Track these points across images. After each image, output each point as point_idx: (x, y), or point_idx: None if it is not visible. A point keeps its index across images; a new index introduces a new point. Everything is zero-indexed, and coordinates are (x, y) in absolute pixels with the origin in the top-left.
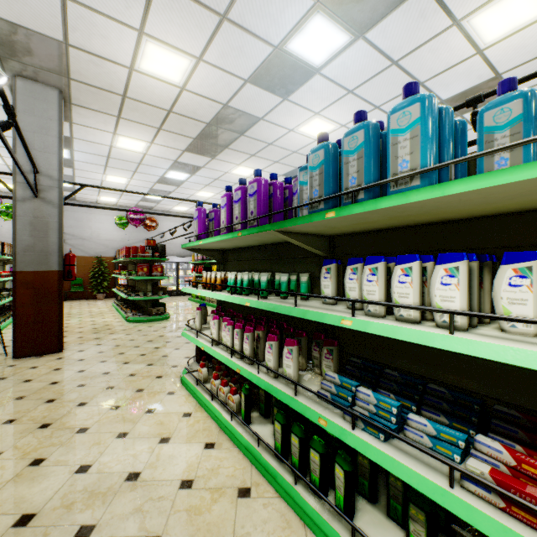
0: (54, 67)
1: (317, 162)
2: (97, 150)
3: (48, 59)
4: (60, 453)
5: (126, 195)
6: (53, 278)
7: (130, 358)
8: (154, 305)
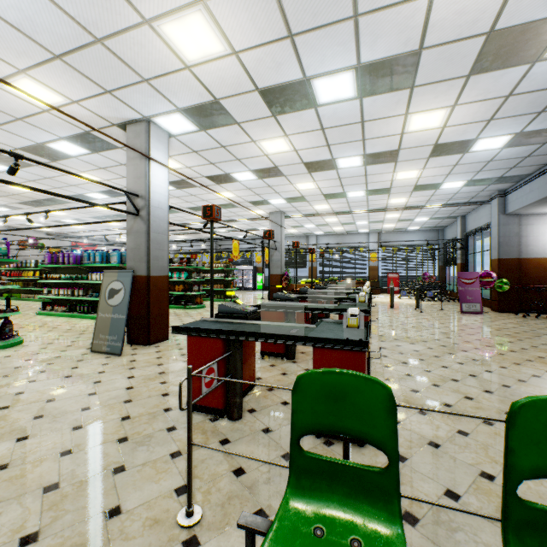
0: None
1: (86, 255)
2: None
3: None
4: None
5: None
6: None
7: None
8: None
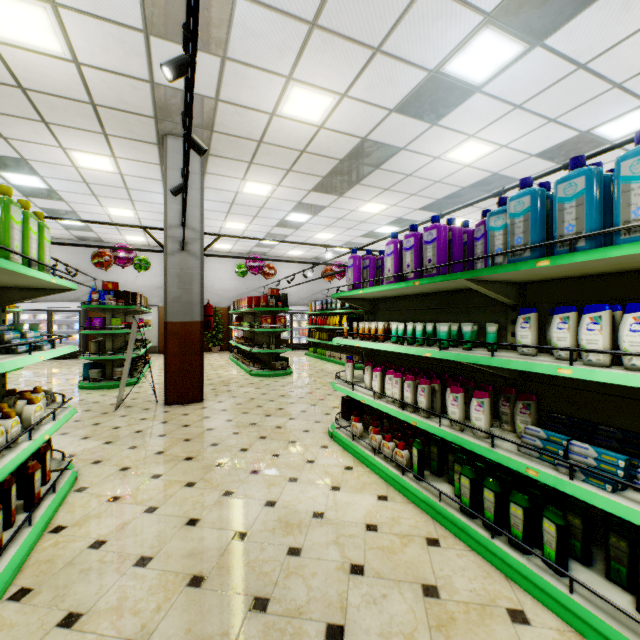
0: (201, 122)
1: (521, 209)
2: (223, 197)
3: (197, 116)
4: (244, 489)
5: (241, 242)
6: (196, 329)
7: (270, 411)
8: (276, 359)
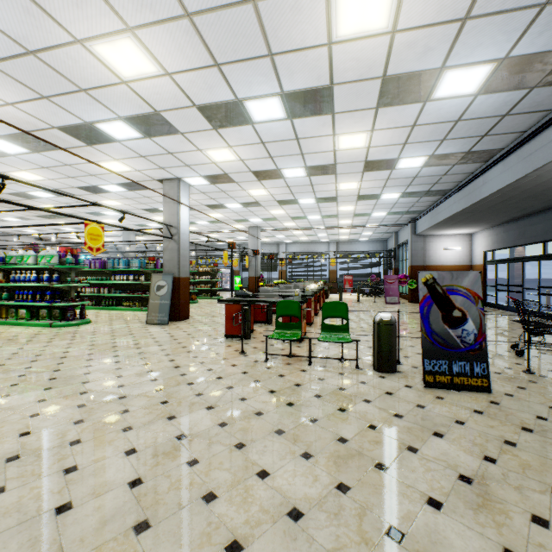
0: None
1: (111, 262)
2: None
3: None
4: None
5: None
6: None
7: None
8: None
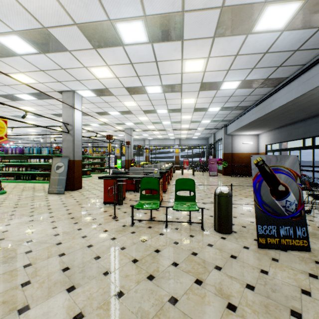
0: None
1: (28, 149)
2: None
3: None
4: None
5: None
6: None
7: None
8: None
